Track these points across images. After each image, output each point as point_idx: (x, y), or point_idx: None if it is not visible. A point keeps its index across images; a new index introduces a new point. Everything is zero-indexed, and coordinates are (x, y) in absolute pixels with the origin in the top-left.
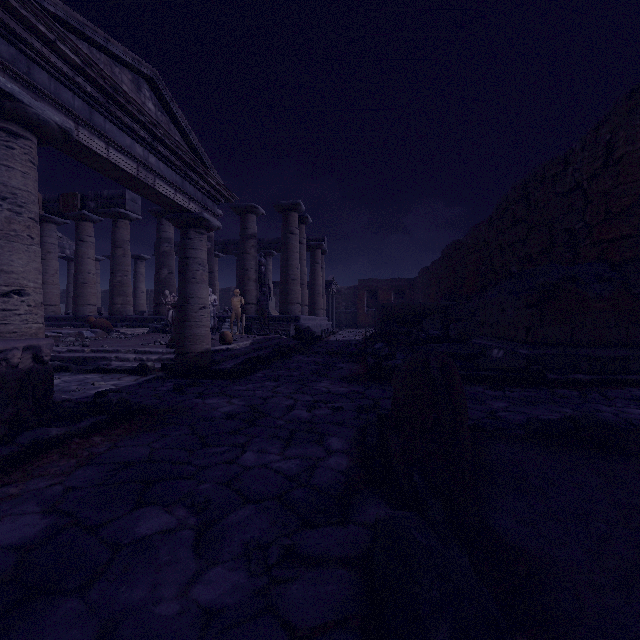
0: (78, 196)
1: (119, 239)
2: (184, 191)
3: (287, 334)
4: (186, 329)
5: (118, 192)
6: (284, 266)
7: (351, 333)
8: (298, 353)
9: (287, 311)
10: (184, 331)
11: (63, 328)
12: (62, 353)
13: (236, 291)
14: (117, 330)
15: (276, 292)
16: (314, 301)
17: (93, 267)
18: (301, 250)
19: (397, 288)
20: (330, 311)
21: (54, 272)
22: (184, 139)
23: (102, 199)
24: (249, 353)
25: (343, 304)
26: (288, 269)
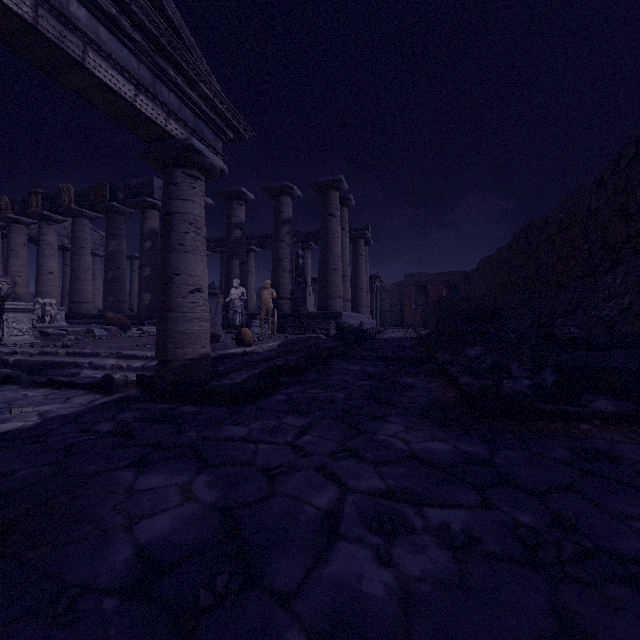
0: (107, 187)
1: (147, 231)
2: (155, 95)
3: (326, 333)
4: (168, 323)
5: (146, 180)
6: (323, 254)
7: (399, 333)
8: (340, 358)
9: (327, 306)
10: (166, 326)
11: (88, 326)
12: (33, 356)
13: (266, 282)
14: (139, 328)
15: (316, 290)
16: (357, 297)
17: (123, 262)
18: (343, 237)
19: (450, 283)
20: (374, 309)
21: (87, 268)
22: (156, 11)
23: (130, 189)
24: (274, 358)
25: (387, 302)
26: (328, 257)
